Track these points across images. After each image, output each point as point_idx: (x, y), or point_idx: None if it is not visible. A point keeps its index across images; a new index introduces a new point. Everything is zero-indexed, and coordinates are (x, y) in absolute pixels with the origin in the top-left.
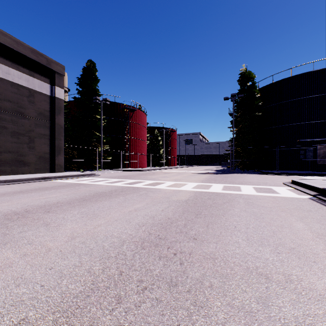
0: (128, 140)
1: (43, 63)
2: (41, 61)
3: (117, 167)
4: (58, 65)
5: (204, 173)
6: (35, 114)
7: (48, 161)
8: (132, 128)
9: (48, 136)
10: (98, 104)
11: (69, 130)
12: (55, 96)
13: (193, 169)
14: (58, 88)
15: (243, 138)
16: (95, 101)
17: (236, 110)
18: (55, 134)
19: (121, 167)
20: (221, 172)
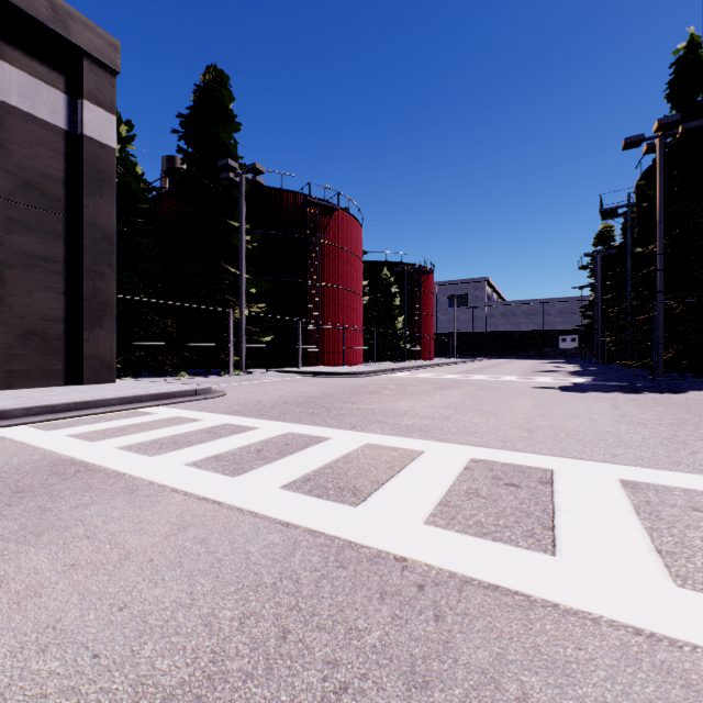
0: (316, 292)
1: (36, 14)
2: (28, 5)
3: (289, 364)
4: (94, 33)
5: (571, 387)
6: (8, 185)
7: (59, 347)
8: (328, 259)
9: (59, 265)
10: (235, 187)
11: (152, 259)
12: (83, 131)
13: (499, 371)
14: (96, 108)
15: (696, 269)
16: (225, 175)
17: (666, 180)
18: (84, 259)
19: (299, 363)
20: (626, 385)
